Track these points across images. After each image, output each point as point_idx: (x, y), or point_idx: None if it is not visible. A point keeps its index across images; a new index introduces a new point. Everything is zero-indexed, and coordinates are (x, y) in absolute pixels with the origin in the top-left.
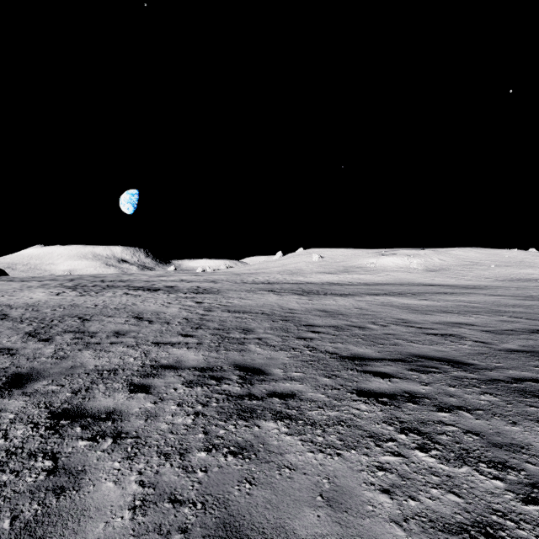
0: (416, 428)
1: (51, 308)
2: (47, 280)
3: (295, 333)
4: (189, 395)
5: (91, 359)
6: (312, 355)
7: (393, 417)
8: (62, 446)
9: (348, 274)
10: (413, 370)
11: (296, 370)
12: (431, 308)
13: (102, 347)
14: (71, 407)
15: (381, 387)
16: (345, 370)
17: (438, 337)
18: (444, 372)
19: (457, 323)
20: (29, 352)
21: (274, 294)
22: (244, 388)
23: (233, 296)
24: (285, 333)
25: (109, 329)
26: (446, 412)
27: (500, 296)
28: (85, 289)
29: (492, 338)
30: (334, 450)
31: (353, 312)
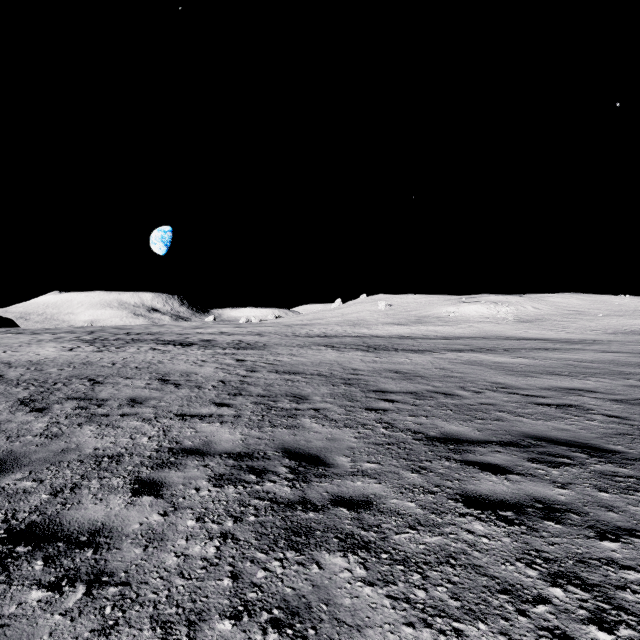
0: (575, 573)
1: (58, 367)
2: (63, 333)
3: (362, 401)
4: (215, 500)
5: (91, 438)
6: (389, 435)
7: (531, 549)
8: (3, 601)
9: (421, 325)
10: (536, 460)
11: (368, 460)
12: (533, 369)
13: (109, 420)
14: (41, 520)
15: (498, 491)
16: (438, 459)
17: (553, 408)
18: (581, 465)
19: (573, 389)
20: (13, 427)
21: (333, 350)
22: (296, 489)
23: (283, 352)
24: (350, 401)
25: (123, 395)
26: (613, 540)
27: (617, 353)
28: (105, 343)
29: (628, 411)
30: (449, 623)
31: (434, 373)
